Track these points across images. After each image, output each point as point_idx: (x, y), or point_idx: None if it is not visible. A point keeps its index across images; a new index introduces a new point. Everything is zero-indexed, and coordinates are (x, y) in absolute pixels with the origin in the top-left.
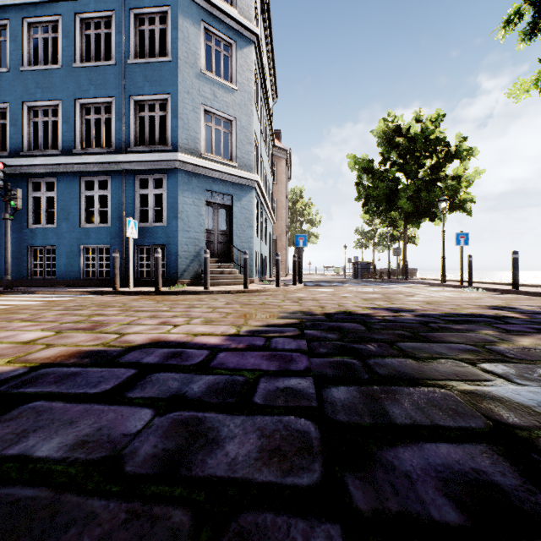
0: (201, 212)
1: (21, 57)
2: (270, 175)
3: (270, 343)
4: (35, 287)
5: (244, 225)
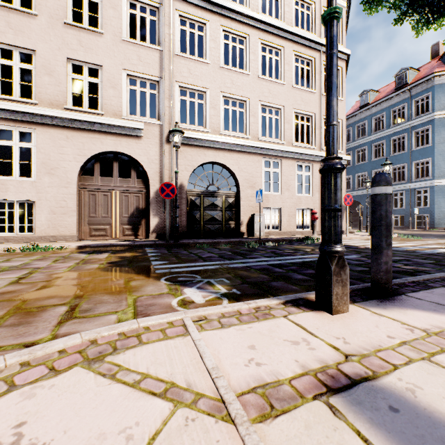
0: None
1: (371, 157)
2: None
3: None
4: None
5: None
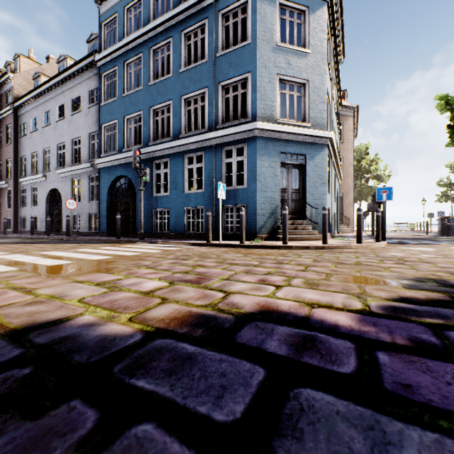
0: (276, 173)
1: (149, 76)
2: (337, 134)
3: (453, 342)
4: (157, 239)
5: (317, 182)
